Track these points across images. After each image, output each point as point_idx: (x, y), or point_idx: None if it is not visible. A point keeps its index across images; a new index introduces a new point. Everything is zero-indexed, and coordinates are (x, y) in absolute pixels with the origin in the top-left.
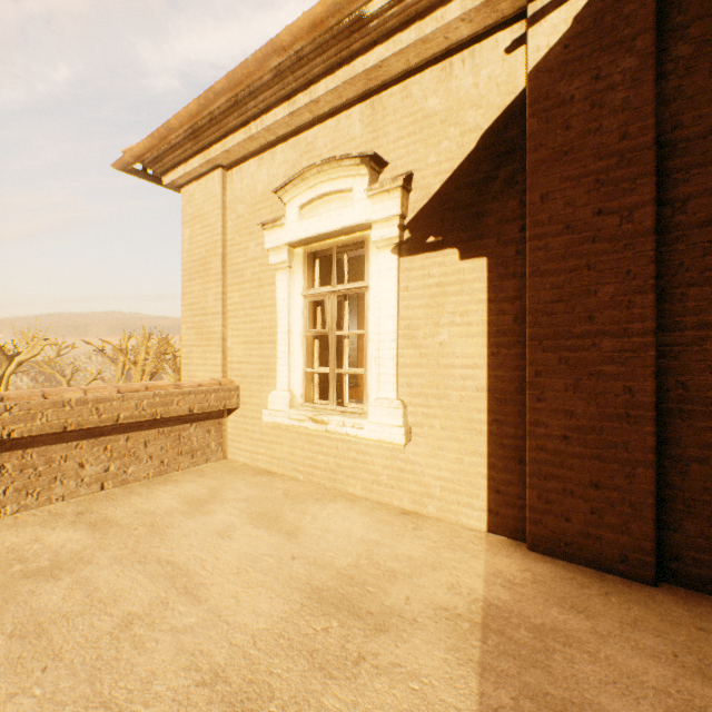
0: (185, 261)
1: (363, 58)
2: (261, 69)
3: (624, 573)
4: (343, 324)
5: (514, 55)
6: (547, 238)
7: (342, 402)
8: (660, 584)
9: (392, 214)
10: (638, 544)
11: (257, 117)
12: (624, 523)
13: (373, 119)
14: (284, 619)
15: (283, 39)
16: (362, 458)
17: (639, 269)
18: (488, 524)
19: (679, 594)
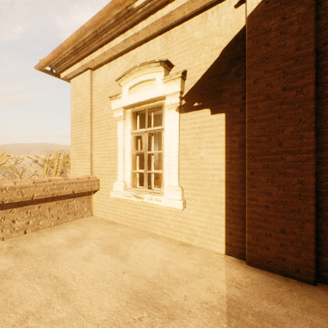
0: (72, 116)
1: (161, 10)
2: (109, 16)
3: (298, 278)
4: (151, 148)
5: (239, 8)
6: (257, 102)
7: (150, 187)
8: (317, 284)
9: (176, 91)
10: (305, 263)
11: (107, 42)
12: (298, 251)
13: (166, 43)
14: (116, 312)
15: None
16: (160, 216)
17: (306, 118)
18: (226, 250)
19: (327, 290)
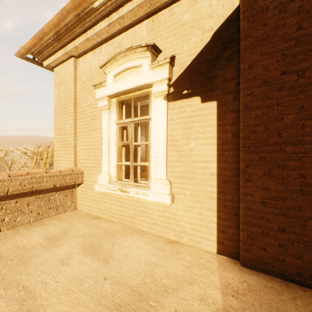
0: (55, 107)
1: None
2: None
3: (300, 282)
4: (137, 139)
5: None
6: (253, 88)
7: (137, 180)
8: None
9: (163, 77)
10: (308, 266)
11: (91, 27)
12: (300, 253)
13: (153, 28)
14: None
15: None
16: (147, 211)
17: (309, 105)
18: (217, 249)
19: None
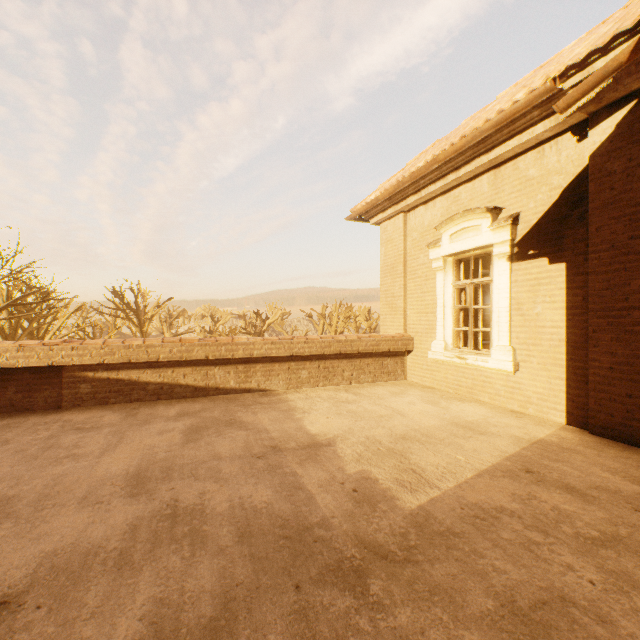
0: (381, 266)
1: (486, 155)
2: (428, 170)
3: None
4: (478, 301)
5: (582, 143)
6: (599, 253)
7: (477, 348)
8: None
9: (504, 239)
10: None
11: (425, 187)
12: None
13: (495, 182)
14: (439, 425)
15: (439, 158)
16: (488, 381)
17: None
18: (566, 420)
19: None
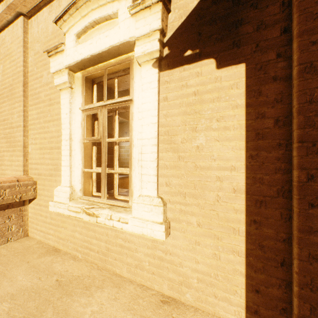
0: None
1: None
2: None
3: None
4: (114, 133)
5: None
6: None
7: (113, 194)
8: None
9: (153, 27)
10: None
11: None
12: None
13: None
14: None
15: None
16: (127, 245)
17: None
18: None
19: None
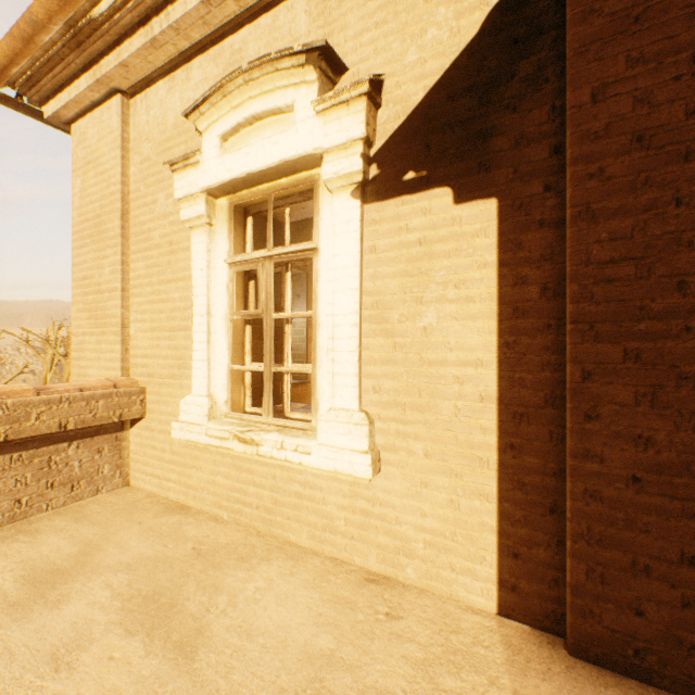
0: (75, 222)
1: None
2: None
3: None
4: (283, 303)
5: None
6: (604, 159)
7: (282, 410)
8: None
9: (352, 136)
10: None
11: (160, 9)
12: None
13: (324, 8)
14: None
15: None
16: (309, 494)
17: None
18: (500, 603)
19: None
